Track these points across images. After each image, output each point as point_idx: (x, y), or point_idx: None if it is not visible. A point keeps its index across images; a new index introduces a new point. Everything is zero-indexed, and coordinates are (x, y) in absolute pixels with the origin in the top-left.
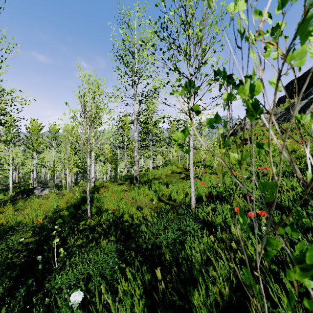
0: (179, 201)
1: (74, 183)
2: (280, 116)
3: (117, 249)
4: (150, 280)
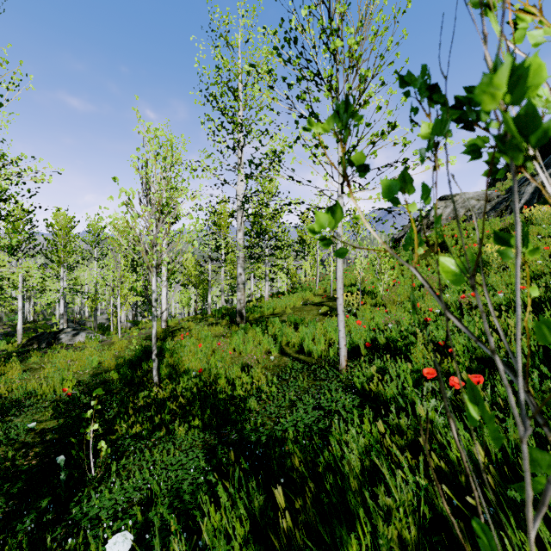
0: (317, 355)
1: (132, 322)
2: (498, 203)
3: (204, 443)
4: (264, 507)
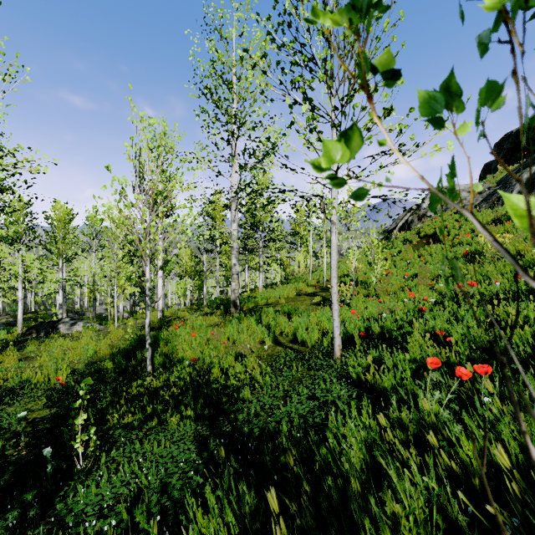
0: (311, 345)
1: (129, 312)
2: (489, 195)
3: (196, 434)
4: (256, 510)
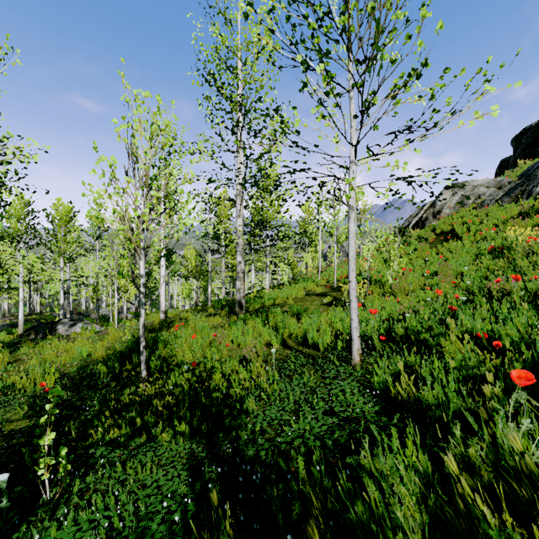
0: (323, 348)
1: (134, 313)
2: (511, 189)
3: (189, 456)
4: None
